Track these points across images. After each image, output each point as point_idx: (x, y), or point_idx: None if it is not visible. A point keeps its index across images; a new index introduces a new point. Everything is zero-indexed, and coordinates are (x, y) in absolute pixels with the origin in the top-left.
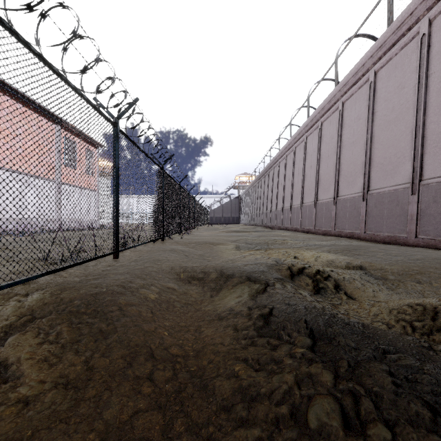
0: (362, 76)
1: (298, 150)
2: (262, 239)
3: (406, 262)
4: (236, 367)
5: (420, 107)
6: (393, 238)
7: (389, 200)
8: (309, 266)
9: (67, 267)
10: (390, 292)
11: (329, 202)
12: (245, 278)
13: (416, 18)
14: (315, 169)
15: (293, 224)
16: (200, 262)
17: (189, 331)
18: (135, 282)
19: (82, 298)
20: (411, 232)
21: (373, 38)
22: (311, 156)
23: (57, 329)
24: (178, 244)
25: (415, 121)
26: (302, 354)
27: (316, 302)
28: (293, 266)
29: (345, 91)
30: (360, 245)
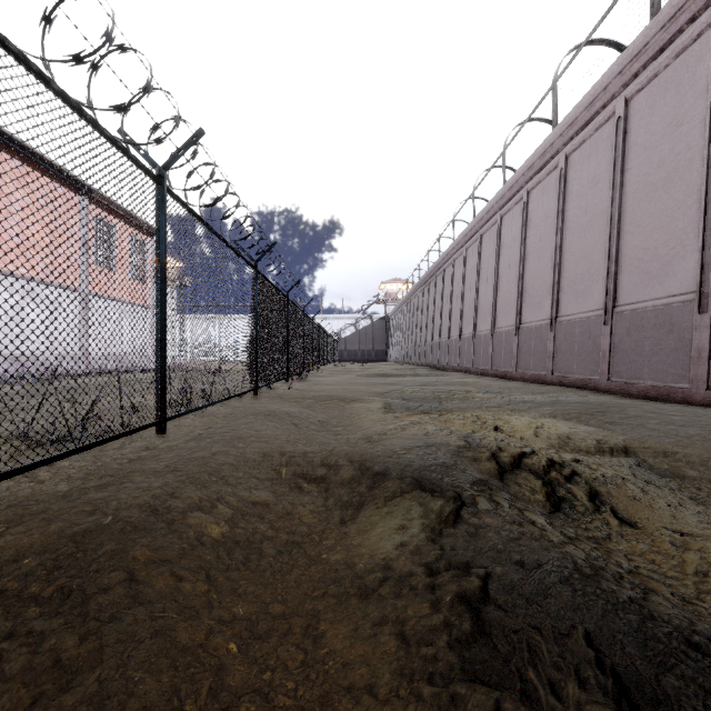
0: (601, 108)
1: (486, 239)
2: (429, 390)
3: (709, 441)
4: None
5: None
6: (662, 389)
7: (655, 322)
8: (532, 451)
9: (44, 463)
10: (701, 508)
11: (541, 327)
12: (411, 483)
13: None
14: (516, 270)
15: (479, 364)
16: (321, 443)
17: (290, 631)
18: (182, 494)
19: (46, 547)
20: (699, 380)
21: (617, 47)
22: (510, 249)
23: None
24: (283, 401)
25: (705, 182)
26: None
27: (569, 543)
28: (500, 451)
29: (571, 137)
30: (605, 403)
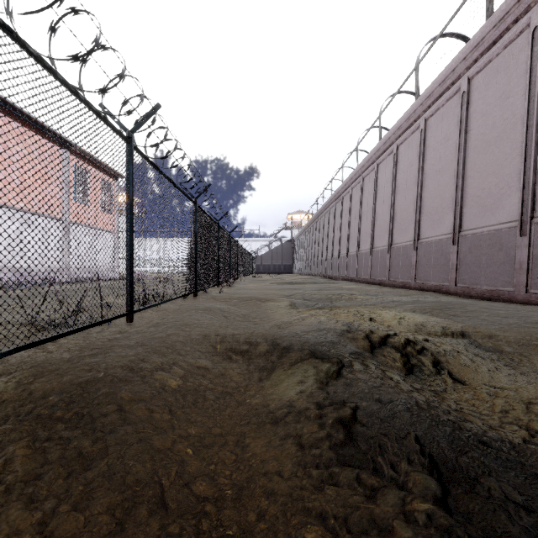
0: (451, 84)
1: (366, 181)
2: (323, 293)
3: (522, 327)
4: (306, 534)
5: (532, 122)
6: (494, 292)
7: (489, 243)
8: (395, 333)
9: (53, 338)
10: (511, 372)
11: (407, 247)
12: (308, 353)
13: (526, 6)
14: (389, 204)
15: (361, 274)
16: (244, 328)
17: (226, 443)
18: (150, 360)
19: (63, 390)
20: (520, 285)
21: (463, 39)
22: (384, 189)
23: (8, 451)
24: (216, 301)
25: (525, 140)
26: (428, 517)
27: (415, 391)
28: (372, 333)
29: (429, 105)
30: (452, 302)
